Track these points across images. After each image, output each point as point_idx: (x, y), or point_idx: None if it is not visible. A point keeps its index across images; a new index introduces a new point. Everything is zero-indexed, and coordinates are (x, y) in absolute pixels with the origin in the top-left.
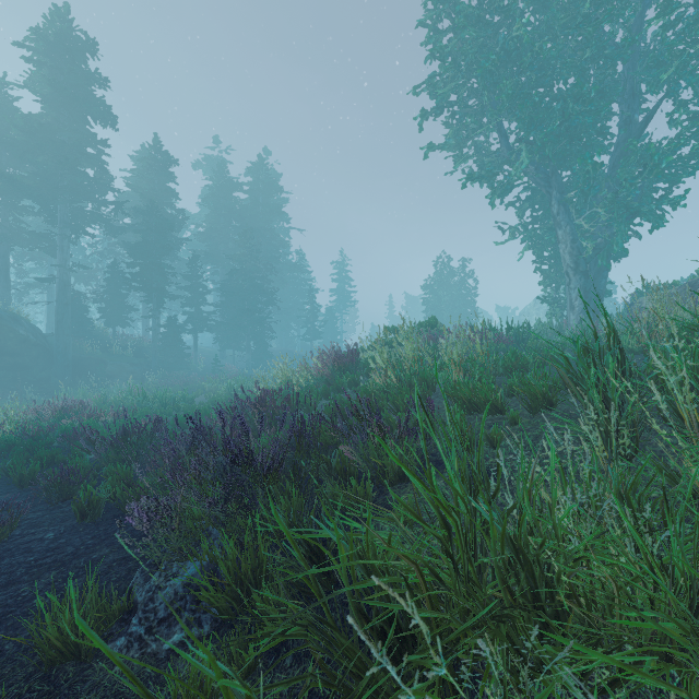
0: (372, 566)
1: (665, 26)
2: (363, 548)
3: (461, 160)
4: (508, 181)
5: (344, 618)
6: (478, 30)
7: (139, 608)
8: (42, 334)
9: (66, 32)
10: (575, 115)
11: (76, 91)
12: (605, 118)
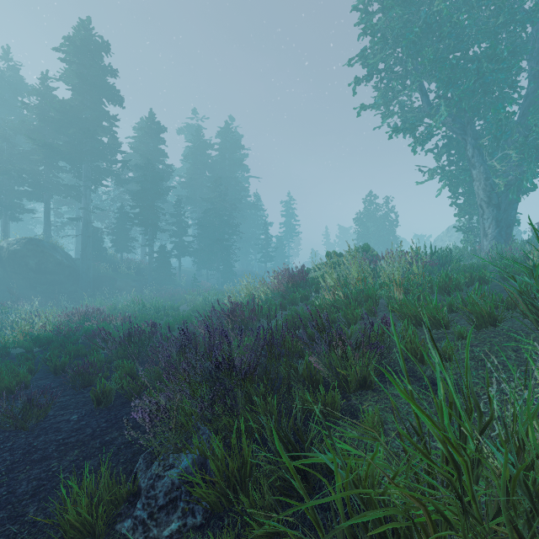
0: (367, 493)
1: None
2: (359, 477)
3: (388, 116)
4: (429, 131)
5: (329, 530)
6: (404, 8)
7: (142, 494)
8: (72, 259)
9: (88, 38)
10: (488, 72)
11: (95, 80)
12: (515, 74)
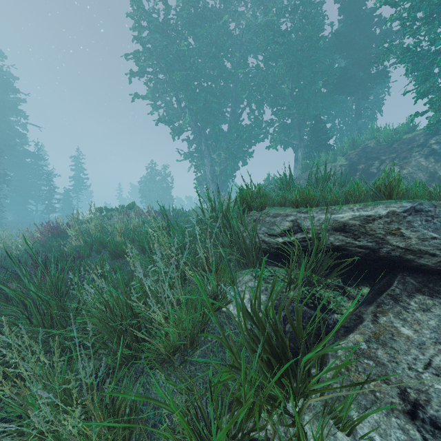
0: None
1: (244, 73)
2: None
3: (155, 108)
4: (180, 128)
5: None
6: (162, 37)
7: None
8: None
9: None
10: (210, 102)
11: None
12: (226, 107)
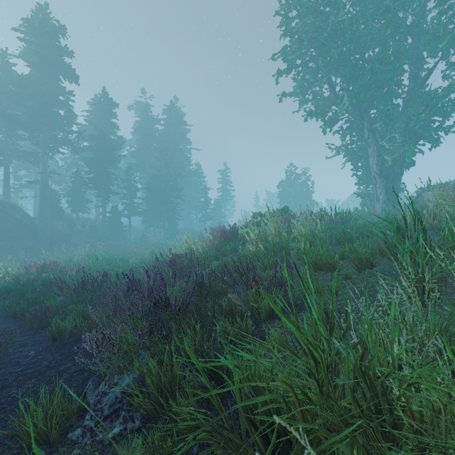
0: (258, 386)
1: (441, 13)
2: (251, 373)
3: (304, 102)
4: (335, 116)
5: (235, 420)
6: (316, 16)
7: (90, 408)
8: (30, 217)
9: (46, 21)
10: (379, 72)
11: (53, 59)
12: (400, 74)
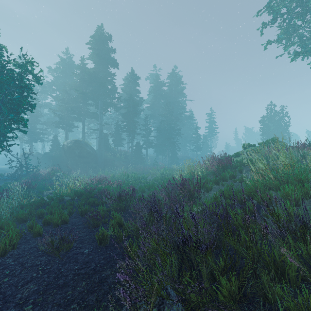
0: None
1: None
2: None
3: (290, 45)
4: None
5: None
6: None
7: None
8: (94, 150)
9: (101, 34)
10: None
11: (105, 56)
12: None
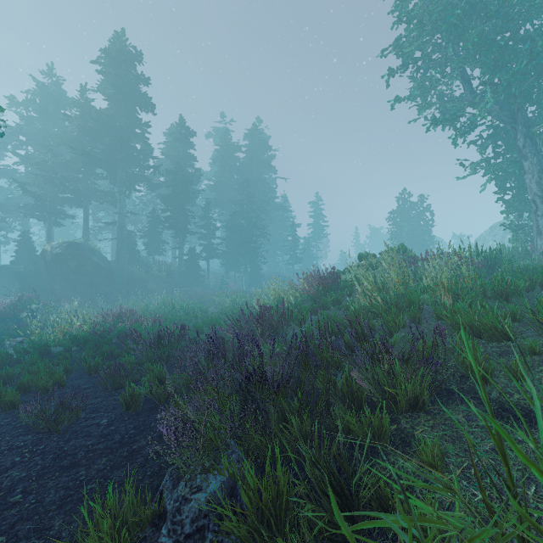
0: None
1: None
2: None
3: (425, 107)
4: (472, 121)
5: None
6: None
7: (168, 518)
8: (108, 261)
9: (122, 49)
10: None
11: (129, 89)
12: None
